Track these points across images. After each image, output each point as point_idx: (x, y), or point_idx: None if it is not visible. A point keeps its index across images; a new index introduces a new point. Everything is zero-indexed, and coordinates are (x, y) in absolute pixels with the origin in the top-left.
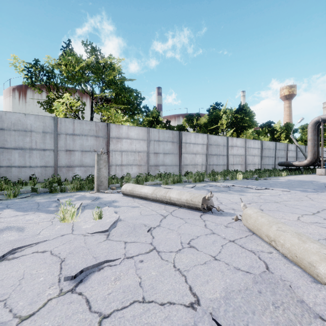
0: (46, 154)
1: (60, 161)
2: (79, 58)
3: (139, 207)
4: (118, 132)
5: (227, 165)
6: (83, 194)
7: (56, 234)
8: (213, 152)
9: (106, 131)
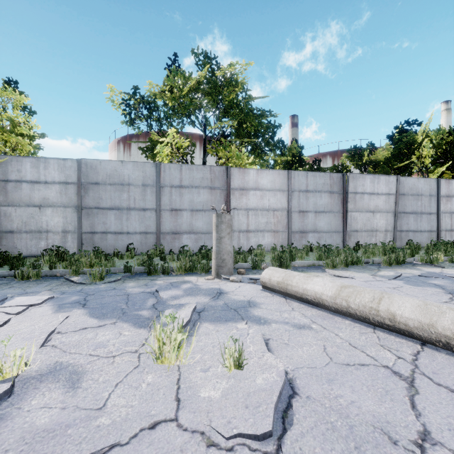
0: (146, 215)
1: (164, 225)
2: (188, 76)
3: (312, 327)
4: (243, 180)
5: (438, 231)
6: (195, 280)
7: (139, 415)
8: (408, 207)
9: (225, 179)
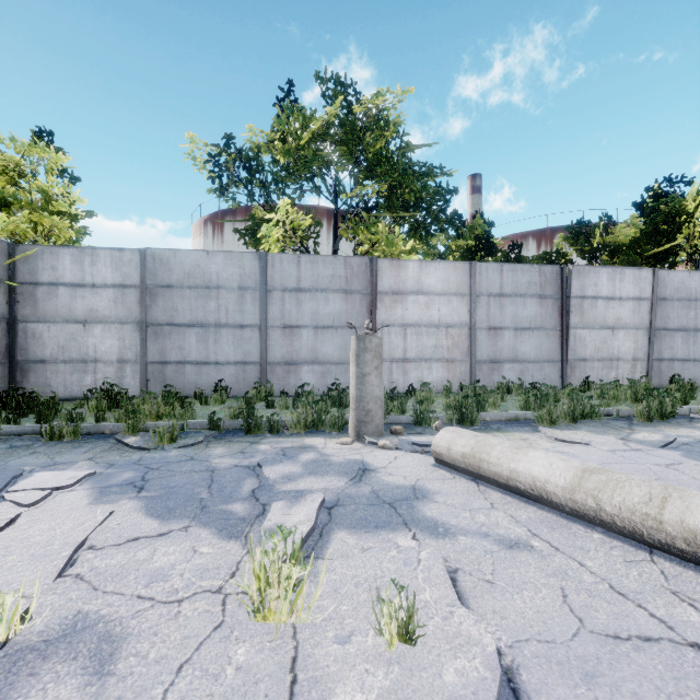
0: (244, 335)
1: (272, 351)
2: (310, 115)
3: (533, 547)
4: (397, 279)
5: None
6: (322, 445)
7: None
8: (673, 320)
9: (369, 278)
